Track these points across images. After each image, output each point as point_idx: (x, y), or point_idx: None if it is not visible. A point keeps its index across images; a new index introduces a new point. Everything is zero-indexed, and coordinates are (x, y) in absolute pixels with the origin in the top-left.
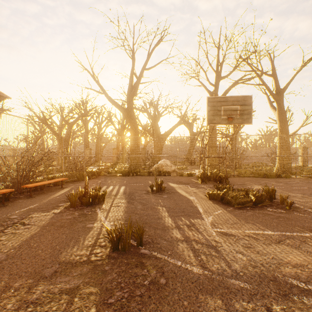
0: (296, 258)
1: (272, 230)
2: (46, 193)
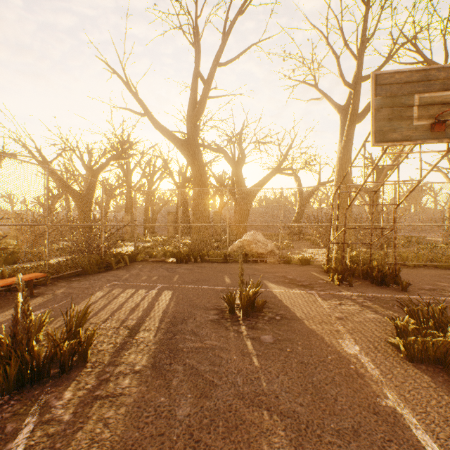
0: None
1: None
2: None
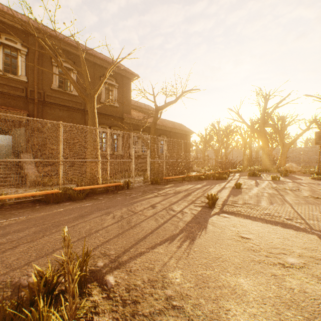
0: None
1: None
2: (232, 174)
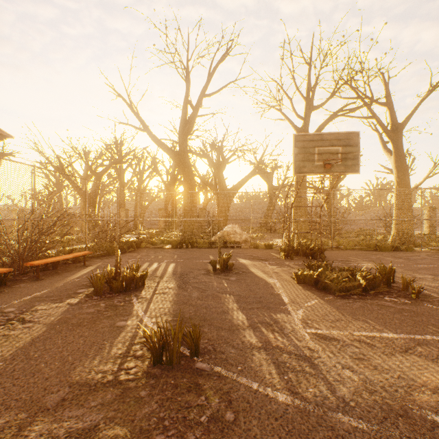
0: (435, 377)
1: (394, 332)
2: (60, 274)
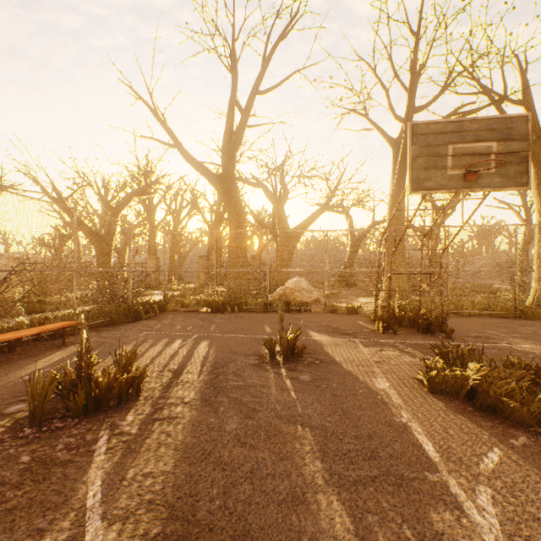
0: None
1: None
2: (11, 363)
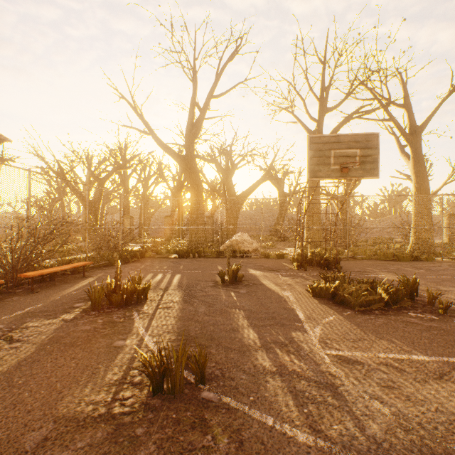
0: None
1: (424, 353)
2: (57, 286)
